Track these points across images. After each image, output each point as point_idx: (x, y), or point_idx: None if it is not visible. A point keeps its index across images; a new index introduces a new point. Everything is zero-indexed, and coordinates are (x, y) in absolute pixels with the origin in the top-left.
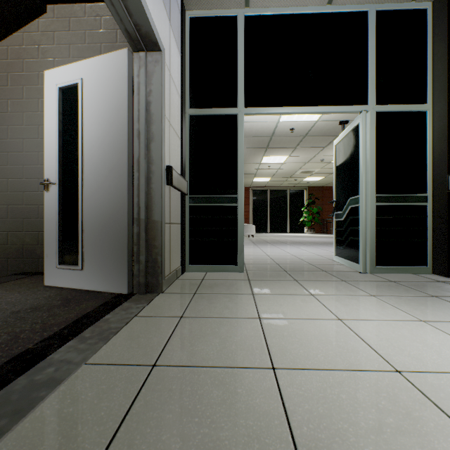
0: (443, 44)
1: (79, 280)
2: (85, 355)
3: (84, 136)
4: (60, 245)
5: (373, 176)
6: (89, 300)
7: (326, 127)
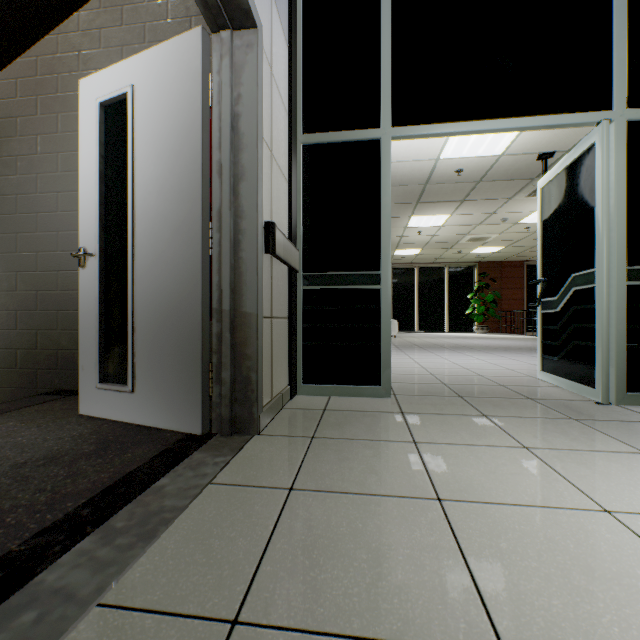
0: None
1: (129, 408)
2: (103, 578)
3: (136, 178)
4: (102, 352)
5: (623, 235)
6: (139, 445)
7: (515, 165)
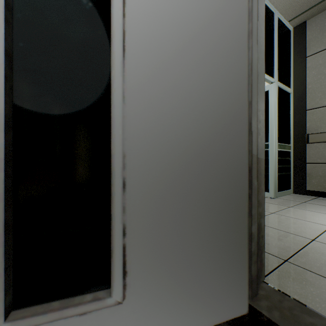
0: (302, 55)
1: None
2: None
3: None
4: (7, 245)
5: (277, 130)
6: None
7: None
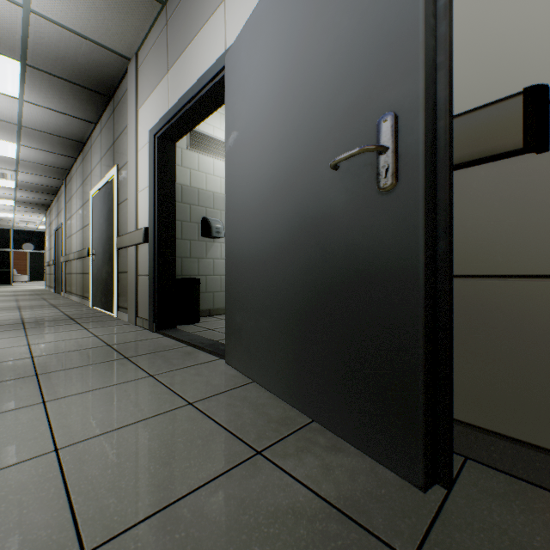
0: None
1: None
2: None
3: None
4: None
5: None
6: None
7: None
